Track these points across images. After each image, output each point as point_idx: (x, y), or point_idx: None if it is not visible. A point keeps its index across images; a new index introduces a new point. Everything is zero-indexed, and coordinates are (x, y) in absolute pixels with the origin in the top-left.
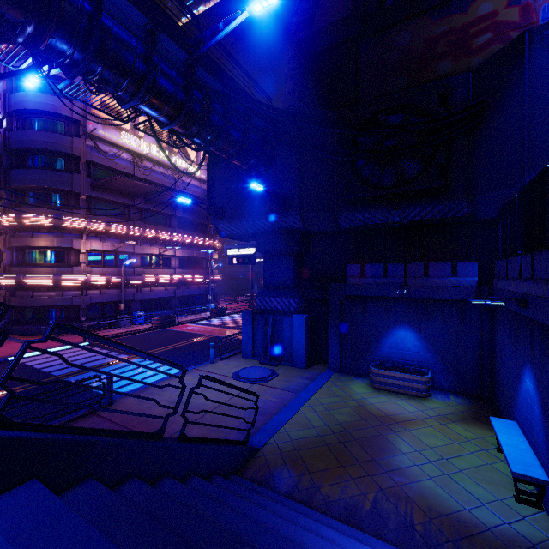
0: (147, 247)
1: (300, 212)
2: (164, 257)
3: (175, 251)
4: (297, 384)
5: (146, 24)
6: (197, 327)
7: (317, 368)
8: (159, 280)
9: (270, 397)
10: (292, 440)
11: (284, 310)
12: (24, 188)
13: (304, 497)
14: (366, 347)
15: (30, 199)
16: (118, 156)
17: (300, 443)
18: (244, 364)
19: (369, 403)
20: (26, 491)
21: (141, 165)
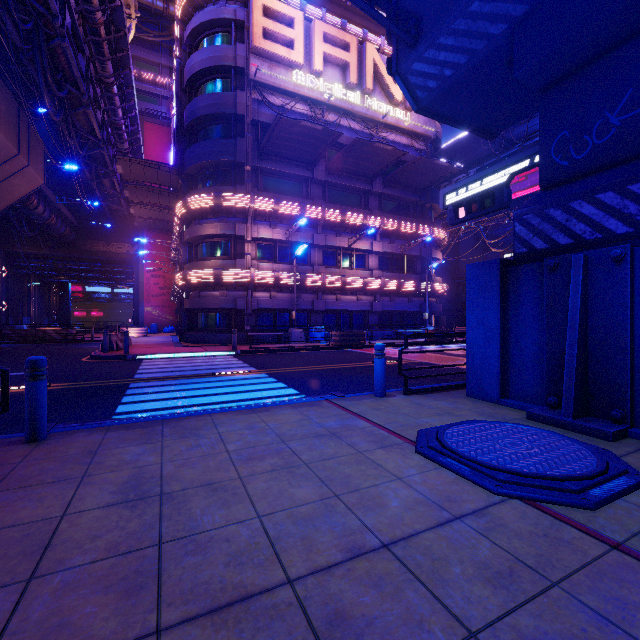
0: (331, 237)
1: None
2: (356, 254)
3: (372, 244)
4: None
5: None
6: (396, 351)
7: None
8: (347, 283)
9: None
10: None
11: None
12: (194, 170)
13: None
14: None
15: (200, 183)
16: (292, 111)
17: None
18: (471, 413)
19: None
20: None
21: (323, 120)
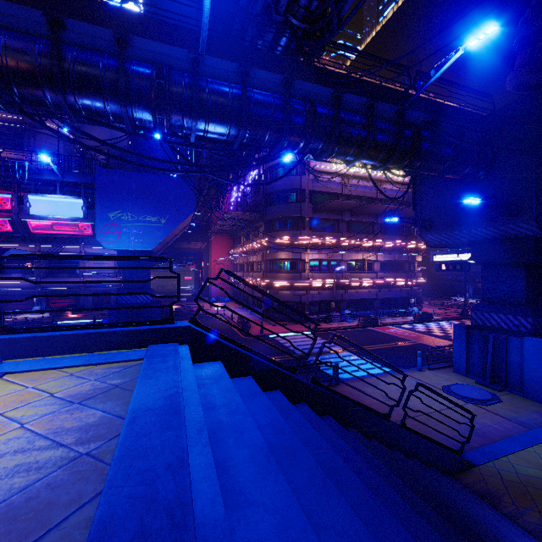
0: (352, 254)
1: (536, 217)
2: (366, 262)
3: (377, 256)
4: (529, 419)
5: (367, 102)
6: (400, 330)
7: None
8: (363, 283)
9: (489, 422)
10: (517, 473)
11: (510, 330)
12: (273, 219)
13: (529, 528)
14: None
15: (276, 226)
16: (330, 181)
17: (529, 480)
18: (456, 380)
19: None
20: (327, 419)
21: (348, 183)
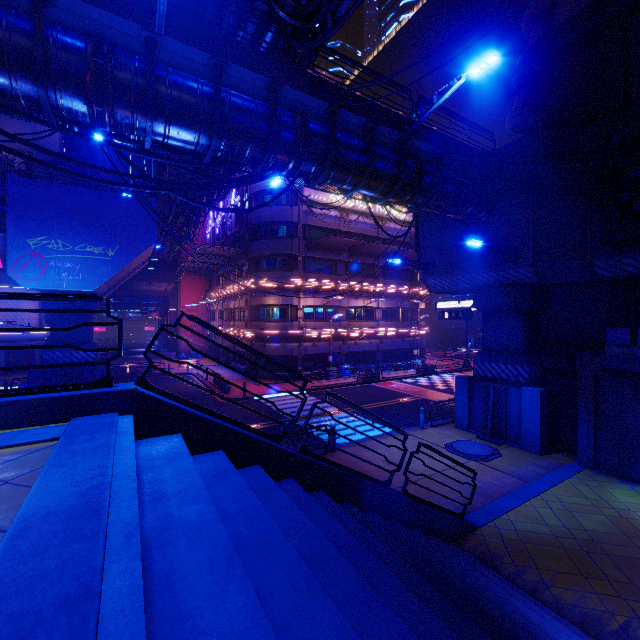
0: (351, 300)
1: (532, 262)
2: (367, 309)
3: (378, 303)
4: (526, 471)
5: (366, 123)
6: (402, 385)
7: (558, 457)
8: (363, 333)
9: (490, 479)
10: (516, 530)
11: (510, 380)
12: (259, 256)
13: (528, 587)
14: (639, 443)
15: (263, 265)
16: (327, 215)
17: (527, 536)
18: (459, 436)
19: (638, 518)
20: (319, 495)
21: (347, 218)
